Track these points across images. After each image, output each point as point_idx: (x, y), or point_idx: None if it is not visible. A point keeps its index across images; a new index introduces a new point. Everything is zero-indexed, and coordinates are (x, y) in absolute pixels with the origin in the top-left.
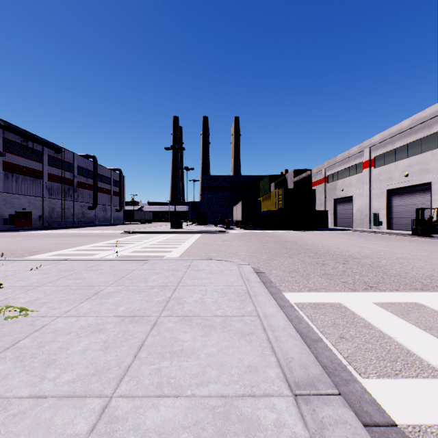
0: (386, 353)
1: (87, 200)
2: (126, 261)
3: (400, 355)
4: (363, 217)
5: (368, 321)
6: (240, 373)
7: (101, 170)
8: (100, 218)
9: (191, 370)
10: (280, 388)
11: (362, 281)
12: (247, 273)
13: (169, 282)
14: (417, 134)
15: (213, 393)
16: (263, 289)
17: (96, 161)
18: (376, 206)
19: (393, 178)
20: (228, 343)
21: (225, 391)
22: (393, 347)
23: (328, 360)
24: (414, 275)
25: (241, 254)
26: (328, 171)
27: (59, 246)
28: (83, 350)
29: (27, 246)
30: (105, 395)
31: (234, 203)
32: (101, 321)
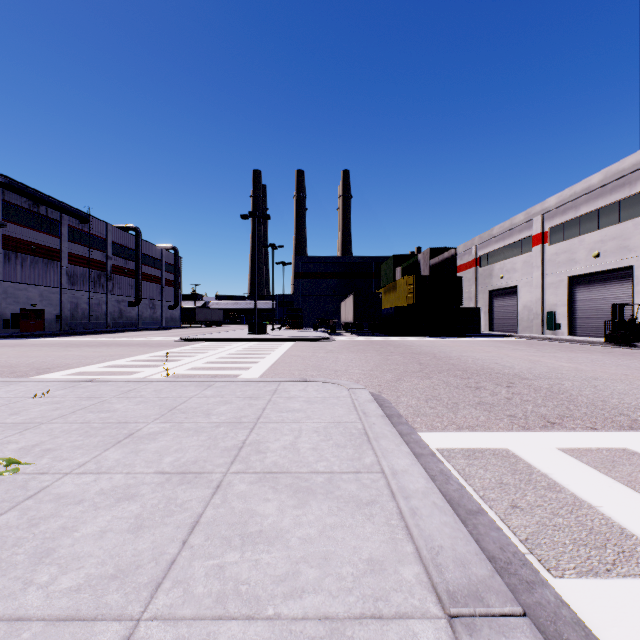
0: (587, 533)
1: (127, 293)
2: (181, 384)
3: (610, 537)
4: (532, 318)
5: (553, 479)
6: (356, 574)
7: (147, 249)
8: (146, 319)
9: (274, 569)
10: (424, 602)
11: (538, 414)
12: (363, 402)
13: (244, 417)
14: (613, 195)
15: (311, 611)
16: (388, 427)
17: (139, 235)
18: (551, 301)
19: (577, 259)
20: (335, 519)
21: (331, 609)
22: (597, 522)
23: (497, 546)
24: (616, 405)
25: (354, 372)
26: (481, 250)
27: (83, 359)
28: (99, 532)
29: (35, 361)
30: (128, 615)
31: (342, 297)
32: (134, 482)
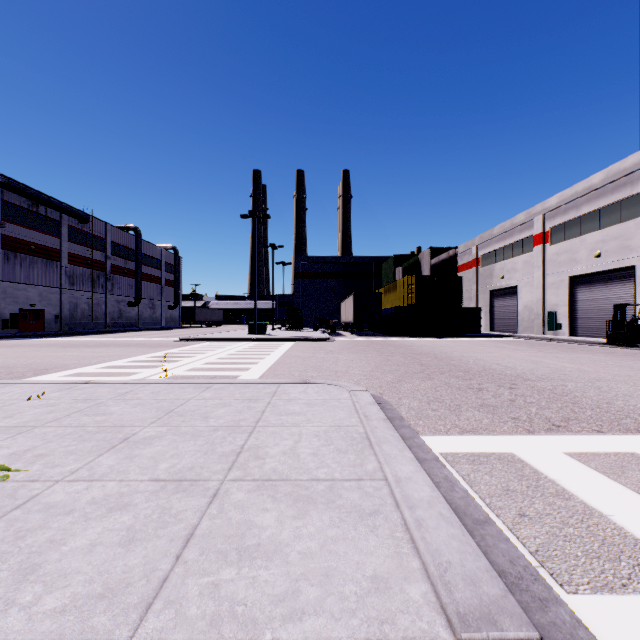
0: (600, 544)
1: (127, 293)
2: (179, 385)
3: (624, 548)
4: (532, 318)
5: (561, 485)
6: (359, 593)
7: (147, 249)
8: (146, 319)
9: (273, 587)
10: (433, 626)
11: (542, 417)
12: (364, 405)
13: (242, 421)
14: (614, 194)
15: (311, 636)
16: (390, 431)
17: (139, 235)
18: (552, 301)
19: (578, 259)
20: (337, 531)
21: (334, 633)
22: (609, 533)
23: (507, 559)
24: (621, 407)
25: (354, 373)
26: (481, 249)
27: (81, 360)
28: (89, 546)
29: (33, 361)
30: None
31: (342, 297)
32: (127, 490)
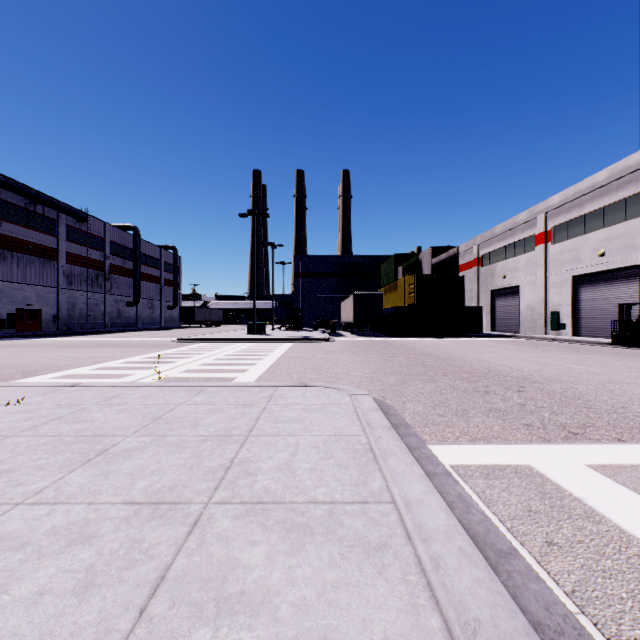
0: None
1: (126, 293)
2: (170, 389)
3: None
4: (535, 318)
5: (589, 504)
6: None
7: (146, 248)
8: (145, 319)
9: None
10: None
11: (557, 423)
12: (367, 411)
13: (234, 429)
14: (619, 192)
15: None
16: (396, 442)
17: (138, 234)
18: (555, 301)
19: (582, 258)
20: (338, 573)
21: None
22: None
23: (541, 606)
24: (639, 412)
25: (355, 375)
26: (483, 249)
27: (75, 361)
28: (35, 595)
29: (25, 362)
30: None
31: (342, 297)
32: (95, 516)
